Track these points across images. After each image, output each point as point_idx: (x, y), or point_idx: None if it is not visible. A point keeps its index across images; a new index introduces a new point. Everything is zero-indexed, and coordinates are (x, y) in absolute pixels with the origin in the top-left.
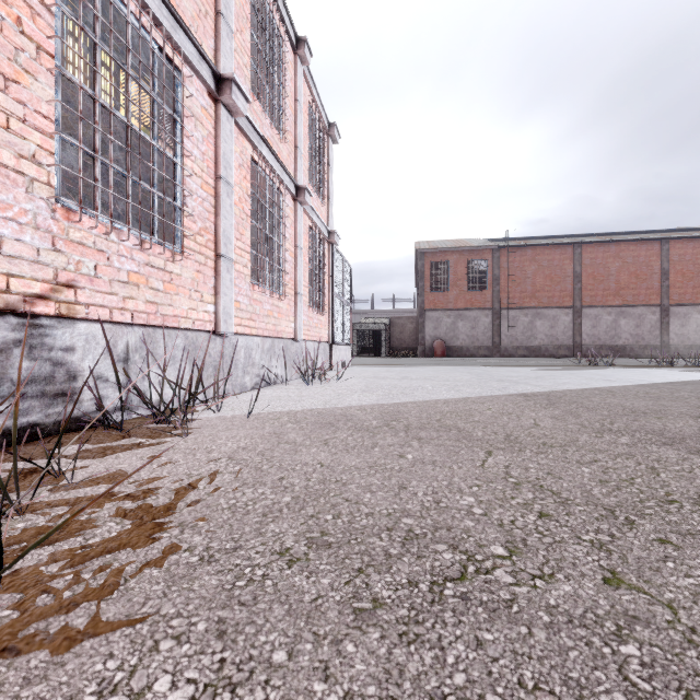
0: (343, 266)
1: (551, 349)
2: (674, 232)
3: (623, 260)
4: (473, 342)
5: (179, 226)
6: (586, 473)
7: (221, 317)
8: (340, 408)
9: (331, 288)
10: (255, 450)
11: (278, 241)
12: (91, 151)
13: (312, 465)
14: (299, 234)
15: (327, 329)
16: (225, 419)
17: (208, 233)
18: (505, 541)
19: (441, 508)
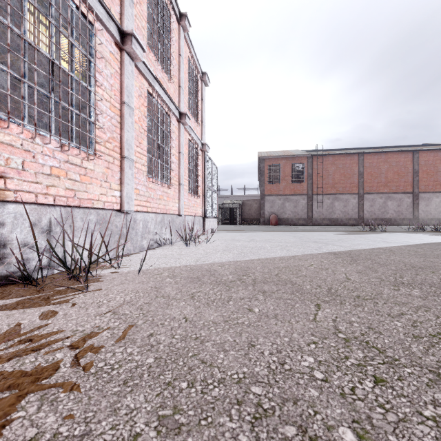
0: (212, 166)
1: (344, 220)
2: (421, 146)
3: (390, 164)
4: (295, 216)
5: (93, 136)
6: (399, 327)
7: (125, 200)
8: (207, 264)
9: (204, 180)
10: (136, 303)
11: (167, 148)
12: (19, 76)
13: (178, 320)
14: (181, 144)
15: (201, 208)
16: (122, 274)
17: (115, 141)
18: (352, 420)
19: (285, 371)
